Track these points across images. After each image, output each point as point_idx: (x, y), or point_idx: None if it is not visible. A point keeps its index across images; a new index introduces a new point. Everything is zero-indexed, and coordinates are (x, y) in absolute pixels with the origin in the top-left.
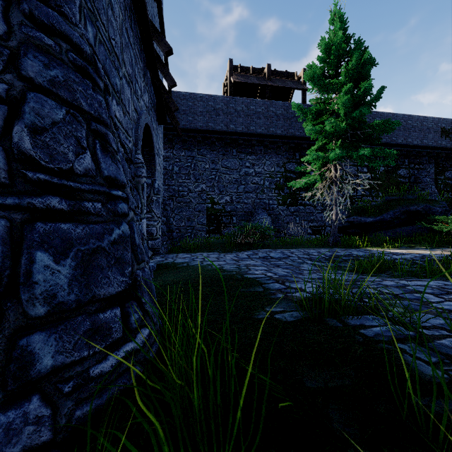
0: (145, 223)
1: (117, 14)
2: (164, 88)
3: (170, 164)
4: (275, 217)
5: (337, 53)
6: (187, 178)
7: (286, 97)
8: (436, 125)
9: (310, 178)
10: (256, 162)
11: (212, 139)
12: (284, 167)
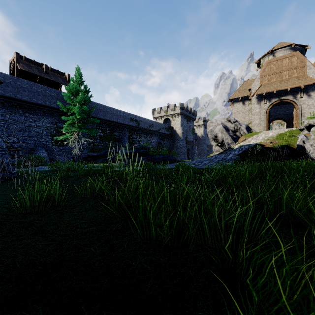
0: None
1: None
2: None
3: None
4: (50, 152)
5: (76, 89)
6: None
7: (58, 83)
8: (128, 116)
9: (65, 136)
10: (37, 120)
11: (2, 101)
12: (56, 125)
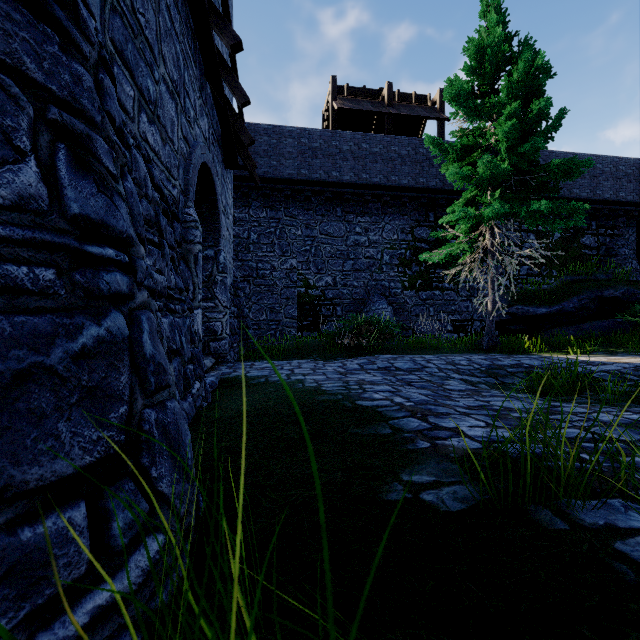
0: (200, 315)
1: None
2: (233, 111)
3: (245, 230)
4: (398, 307)
5: (495, 57)
6: (270, 250)
7: (414, 131)
8: (638, 170)
9: (453, 247)
10: (370, 227)
11: (307, 193)
12: (411, 234)
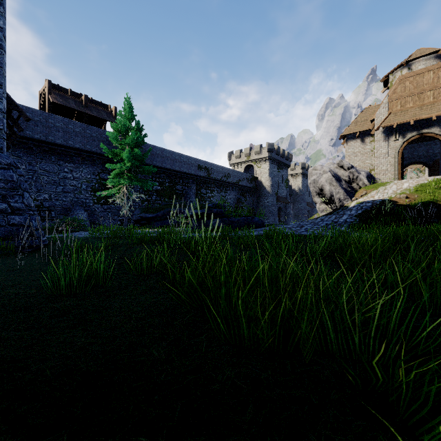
0: None
1: None
2: None
3: None
4: (91, 213)
5: (125, 126)
6: None
7: (102, 120)
8: (195, 162)
9: (111, 191)
10: (74, 169)
11: (30, 145)
12: (99, 176)
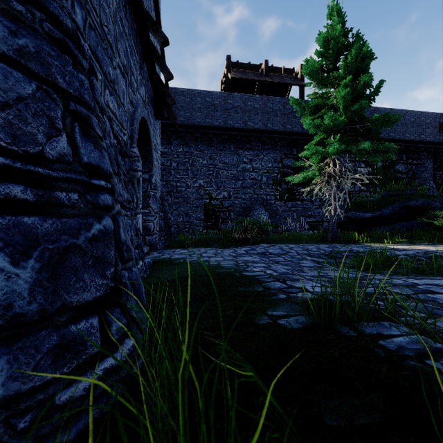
0: (140, 218)
1: (110, 1)
2: (161, 82)
3: (168, 160)
4: (272, 213)
5: (336, 46)
6: (185, 174)
7: (283, 93)
8: (434, 120)
9: (308, 173)
10: (253, 158)
11: (210, 135)
12: (281, 163)
